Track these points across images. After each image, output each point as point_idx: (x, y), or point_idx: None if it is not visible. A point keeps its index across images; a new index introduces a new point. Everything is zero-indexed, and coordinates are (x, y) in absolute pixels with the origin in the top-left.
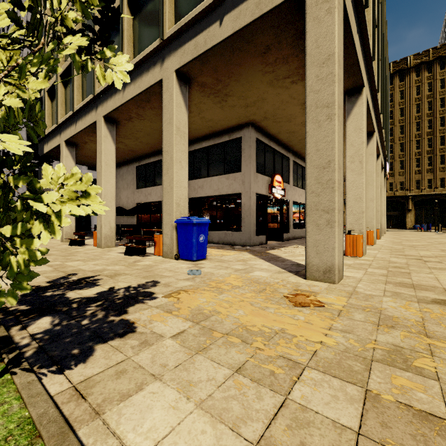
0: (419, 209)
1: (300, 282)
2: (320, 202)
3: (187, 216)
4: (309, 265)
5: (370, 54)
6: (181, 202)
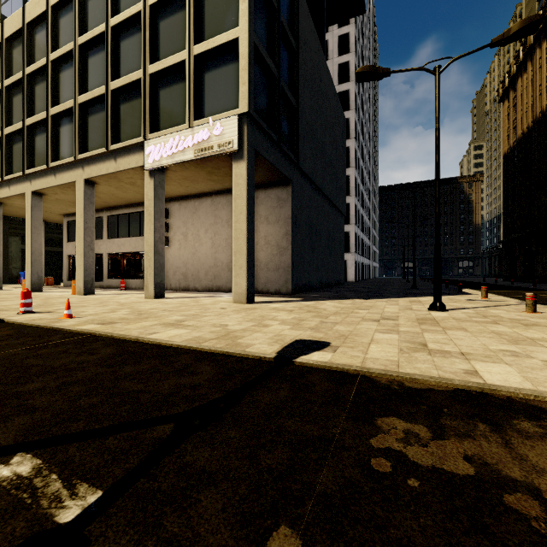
0: None
1: None
2: None
3: None
4: None
5: None
6: None
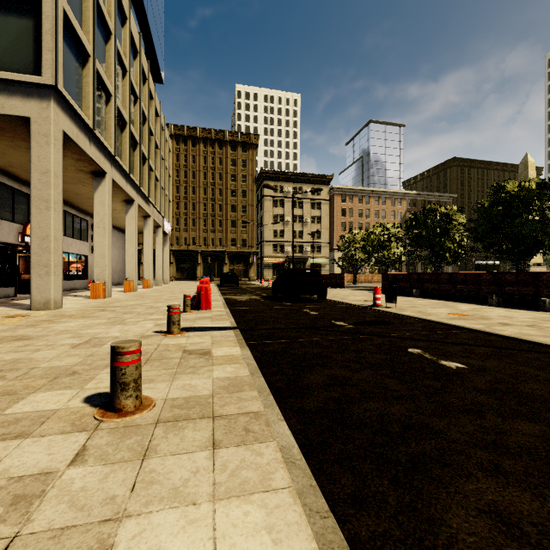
0: (206, 263)
1: (24, 312)
2: (42, 260)
3: None
4: (33, 301)
5: (110, 152)
6: None
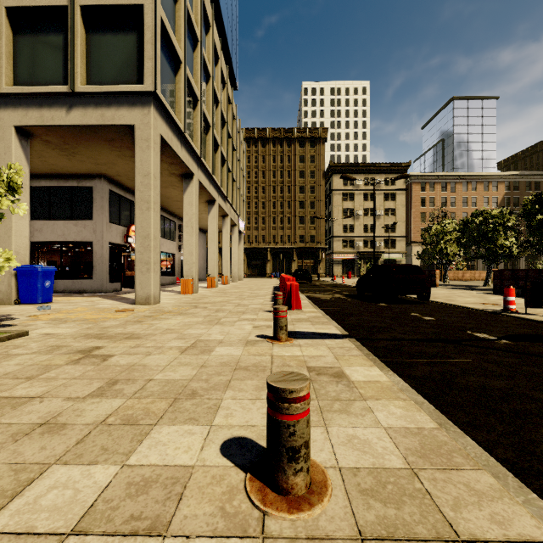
0: (275, 259)
1: (130, 306)
2: (144, 258)
3: (28, 264)
4: (137, 296)
5: (197, 154)
6: (21, 250)
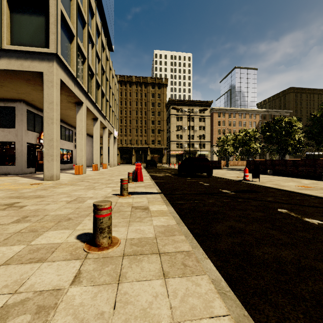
0: (137, 154)
1: (40, 181)
2: (49, 152)
3: None
4: (45, 175)
5: (85, 90)
6: None
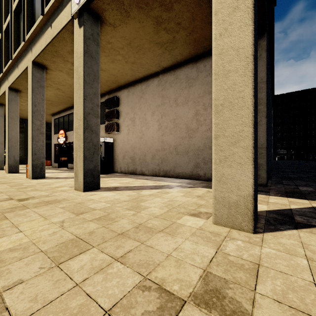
0: None
1: None
2: None
3: None
4: None
5: None
6: None
